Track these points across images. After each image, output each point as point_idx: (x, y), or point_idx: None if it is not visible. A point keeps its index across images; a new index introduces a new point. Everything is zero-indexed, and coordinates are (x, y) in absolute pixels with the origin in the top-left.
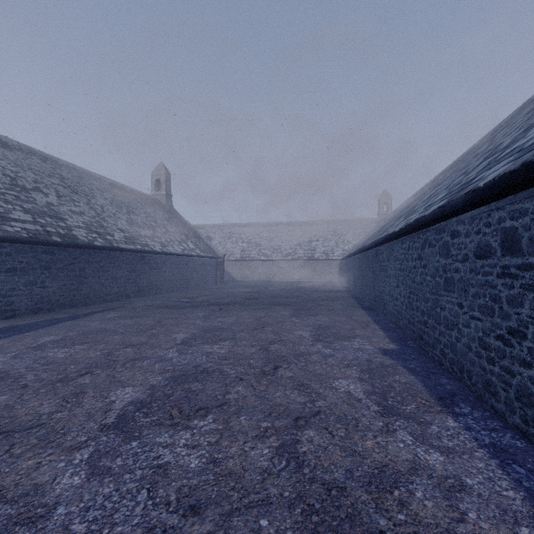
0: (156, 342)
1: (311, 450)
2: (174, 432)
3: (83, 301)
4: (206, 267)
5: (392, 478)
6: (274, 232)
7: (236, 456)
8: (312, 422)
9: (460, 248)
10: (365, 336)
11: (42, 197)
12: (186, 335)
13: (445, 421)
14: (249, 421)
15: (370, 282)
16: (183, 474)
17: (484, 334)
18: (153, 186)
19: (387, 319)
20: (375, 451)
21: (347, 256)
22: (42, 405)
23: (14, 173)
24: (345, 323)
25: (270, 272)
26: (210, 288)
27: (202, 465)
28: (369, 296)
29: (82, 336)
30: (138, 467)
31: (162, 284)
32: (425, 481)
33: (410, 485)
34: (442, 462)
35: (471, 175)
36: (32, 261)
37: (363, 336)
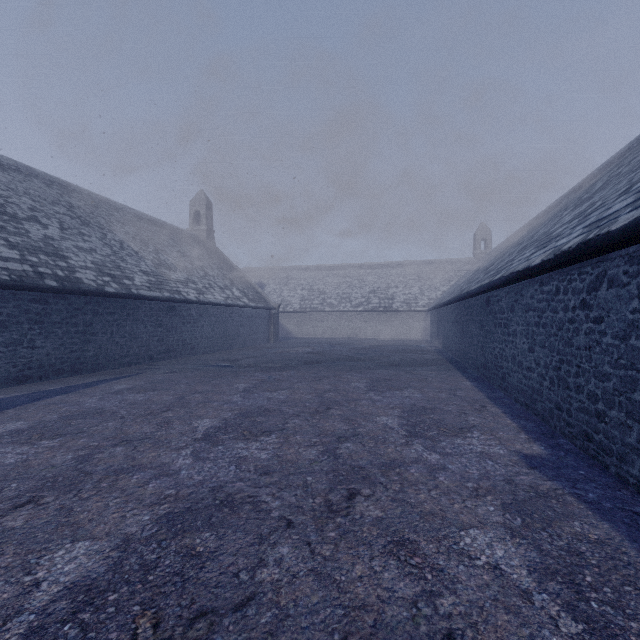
0: (165, 435)
1: None
2: None
3: (90, 366)
4: (256, 320)
5: None
6: (341, 276)
7: None
8: None
9: None
10: (485, 428)
11: (39, 229)
12: (214, 421)
13: None
14: None
15: (477, 341)
16: None
17: None
18: (190, 219)
19: (509, 396)
20: None
21: (437, 306)
22: None
23: (4, 197)
24: (449, 402)
25: (337, 326)
26: (261, 347)
27: None
28: (473, 361)
29: (62, 422)
30: None
31: (198, 343)
32: None
33: None
34: None
35: None
36: (16, 313)
37: (483, 428)
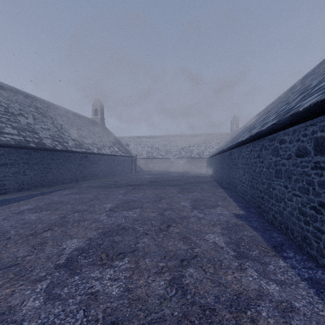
0: (93, 209)
1: (192, 282)
2: (103, 269)
3: (49, 183)
4: (125, 162)
5: (245, 302)
6: (167, 141)
7: (142, 286)
8: (192, 263)
9: (286, 150)
10: (224, 206)
11: (24, 119)
12: (112, 204)
13: (278, 262)
14: (151, 262)
15: (226, 172)
16: (108, 299)
17: (302, 205)
18: (93, 113)
19: (237, 194)
20: (234, 283)
21: (212, 156)
22: (18, 251)
23: (7, 104)
24: (211, 197)
25: (165, 165)
26: (128, 175)
27: (120, 292)
28: (225, 180)
29: (47, 206)
30: (78, 294)
31: (98, 173)
32: (268, 304)
33: (258, 307)
34: (278, 291)
35: (291, 104)
36: (17, 159)
37: (223, 206)
